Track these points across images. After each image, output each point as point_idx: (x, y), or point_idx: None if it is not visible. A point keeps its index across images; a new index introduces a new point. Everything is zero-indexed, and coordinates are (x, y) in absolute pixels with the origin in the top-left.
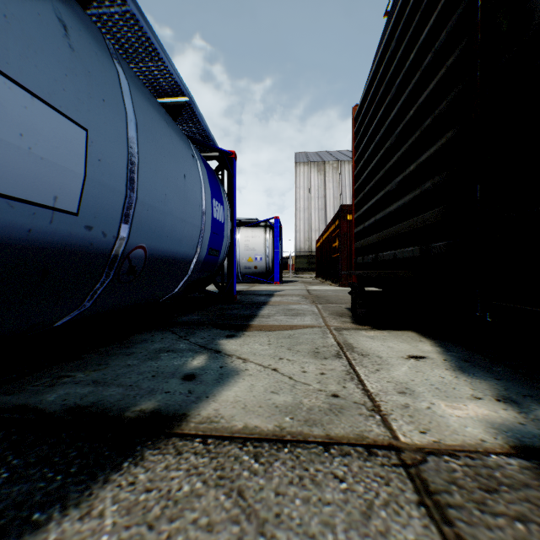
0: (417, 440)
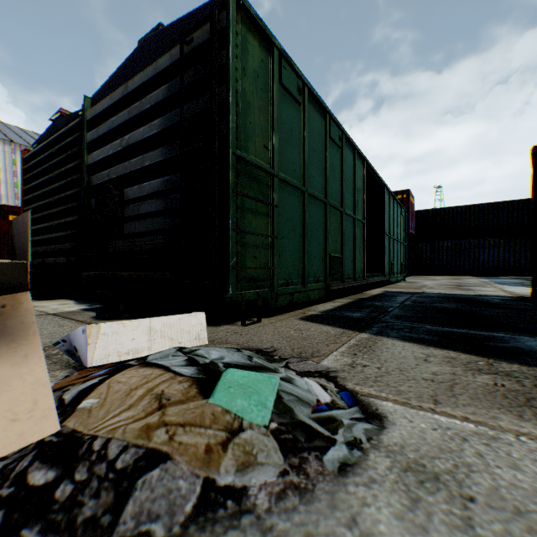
0: (57, 312)
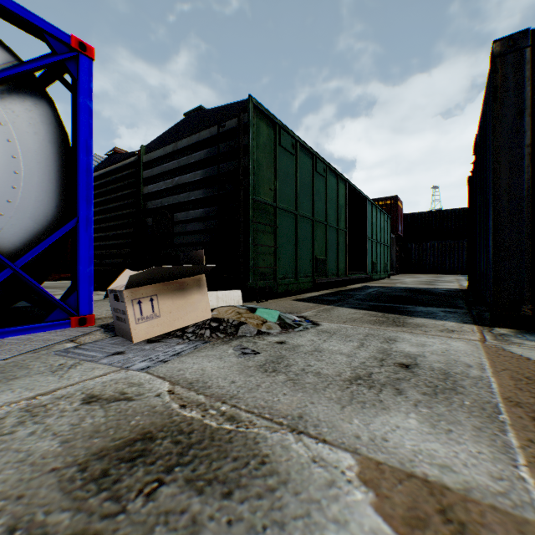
0: None
